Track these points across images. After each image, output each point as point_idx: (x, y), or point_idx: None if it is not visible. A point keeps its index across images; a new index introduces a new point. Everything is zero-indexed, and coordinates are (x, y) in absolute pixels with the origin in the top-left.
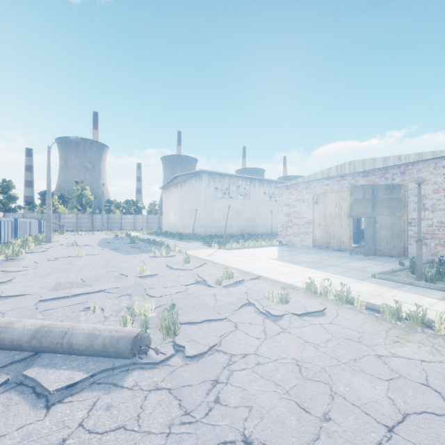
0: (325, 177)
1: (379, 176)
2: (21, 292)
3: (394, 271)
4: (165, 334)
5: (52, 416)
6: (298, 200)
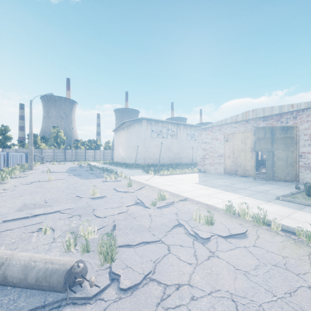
0: (234, 121)
1: (276, 120)
2: None
3: (292, 194)
4: (103, 259)
5: None
6: (213, 139)
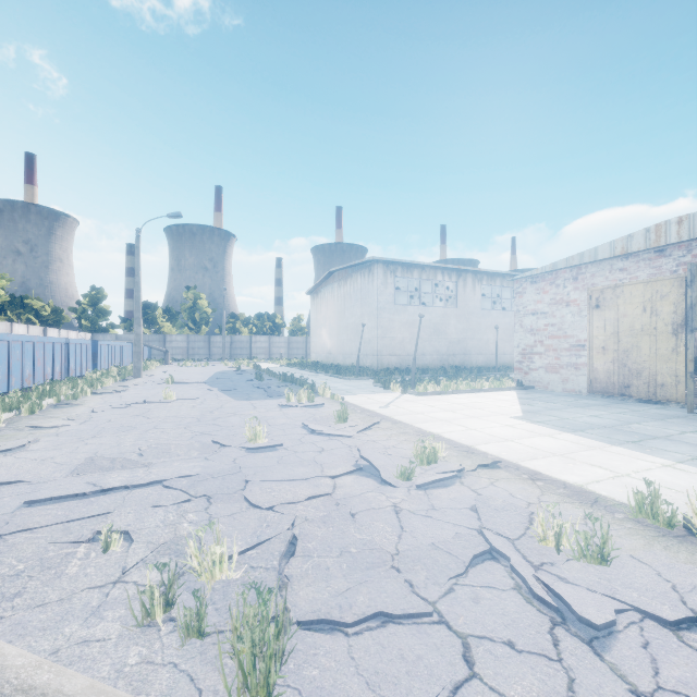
0: (619, 254)
1: None
2: (16, 475)
3: None
4: (238, 686)
5: None
6: (556, 303)
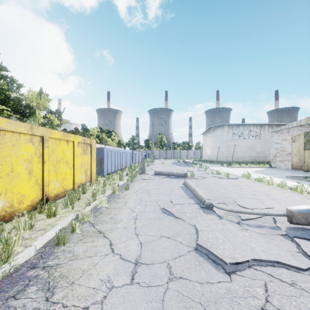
0: (298, 125)
1: None
2: None
3: (309, 177)
4: (191, 176)
5: (174, 179)
6: (283, 140)
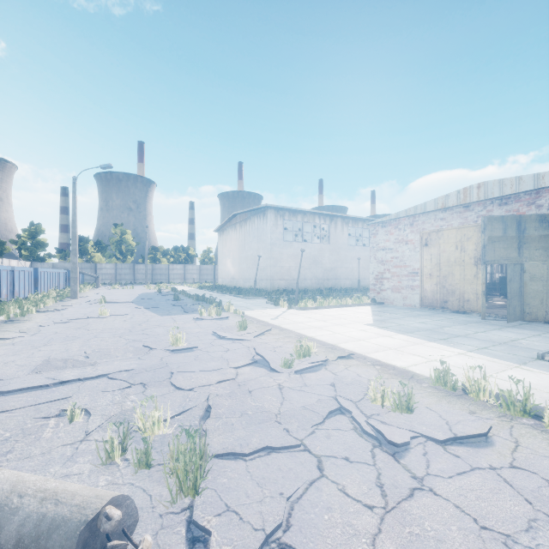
0: (440, 208)
1: (526, 204)
2: None
3: None
4: (176, 489)
5: None
6: (399, 242)
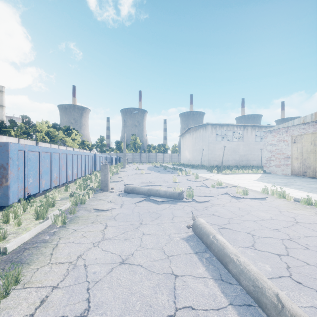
0: (302, 123)
1: None
2: (131, 183)
3: None
4: (188, 196)
5: (160, 205)
6: (279, 141)
